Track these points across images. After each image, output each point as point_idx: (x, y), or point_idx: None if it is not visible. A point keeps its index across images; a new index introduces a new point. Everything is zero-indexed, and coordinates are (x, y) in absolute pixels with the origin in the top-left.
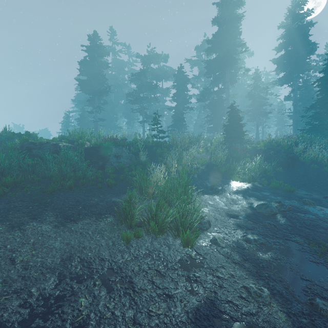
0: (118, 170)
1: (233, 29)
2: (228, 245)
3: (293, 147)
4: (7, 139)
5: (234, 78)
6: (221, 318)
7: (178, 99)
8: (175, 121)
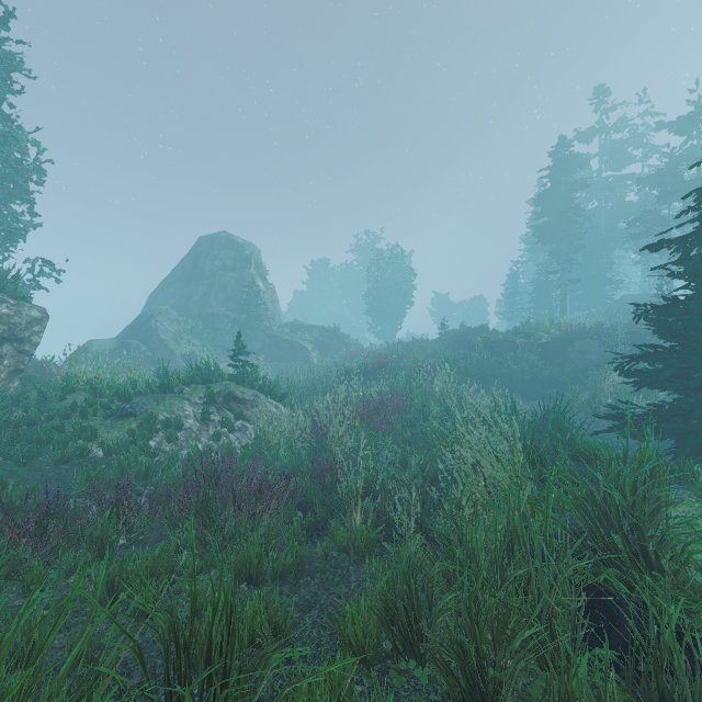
0: (581, 369)
1: None
2: None
3: None
4: (467, 335)
5: None
6: (602, 439)
7: None
8: None
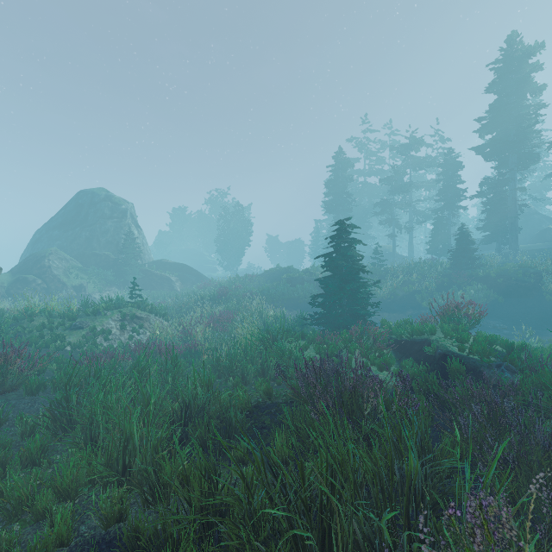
0: None
1: (522, 90)
2: None
3: (542, 274)
4: (279, 272)
5: (525, 162)
6: None
7: (445, 197)
8: (434, 230)
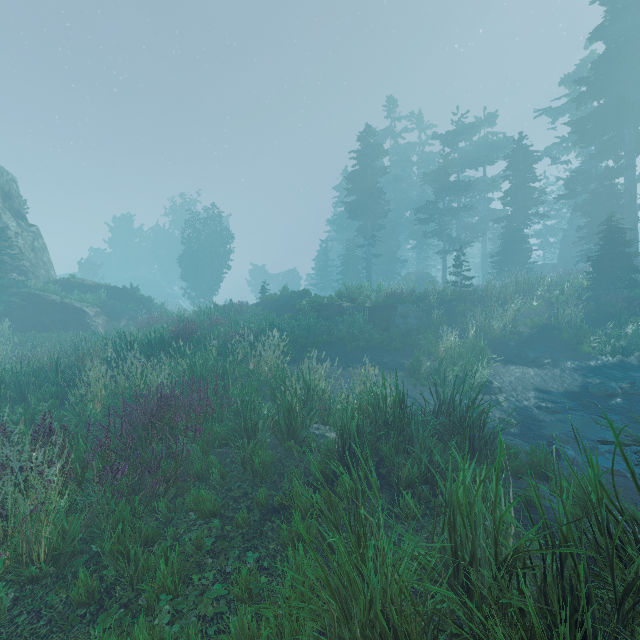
0: (404, 333)
1: None
2: (511, 406)
3: None
4: (290, 299)
5: None
6: None
7: (514, 201)
8: (506, 244)
